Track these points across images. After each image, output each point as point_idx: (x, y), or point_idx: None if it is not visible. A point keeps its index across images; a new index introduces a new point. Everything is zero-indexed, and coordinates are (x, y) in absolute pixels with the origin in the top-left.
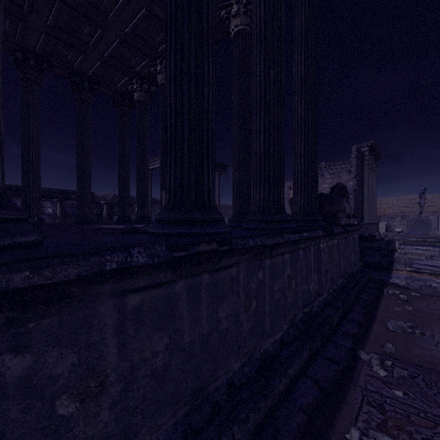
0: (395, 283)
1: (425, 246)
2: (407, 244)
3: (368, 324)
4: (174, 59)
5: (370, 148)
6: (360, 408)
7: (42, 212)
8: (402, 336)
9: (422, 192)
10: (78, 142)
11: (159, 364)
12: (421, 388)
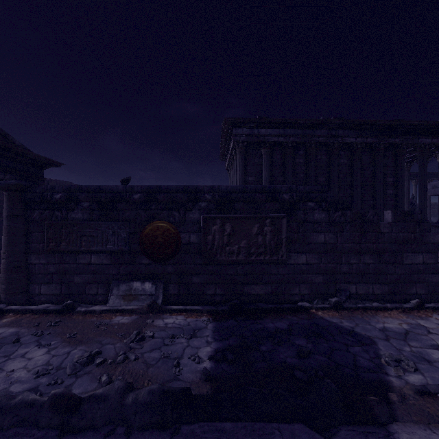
0: None
1: None
2: None
3: None
4: (420, 201)
5: None
6: None
7: None
8: None
9: None
10: None
11: None
12: None
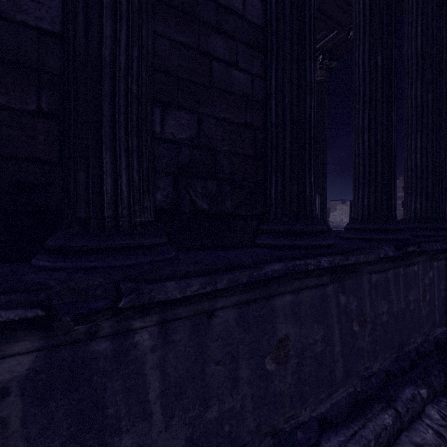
0: None
1: None
2: None
3: None
4: (368, 116)
5: None
6: None
7: None
8: None
9: None
10: None
11: (384, 320)
12: None
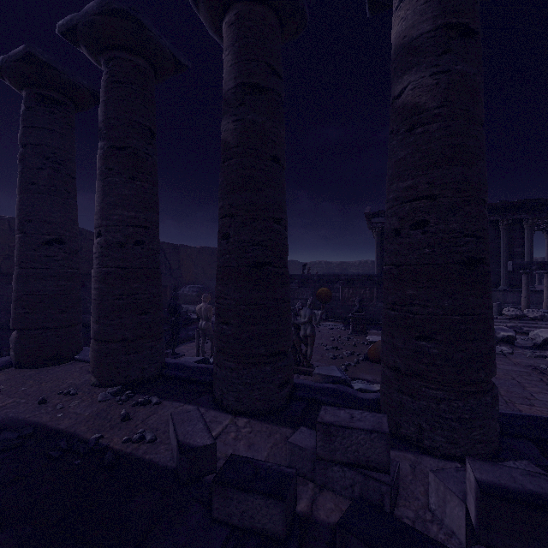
0: None
1: None
2: None
3: None
4: None
5: None
6: None
7: None
8: None
9: None
10: None
11: None
12: None
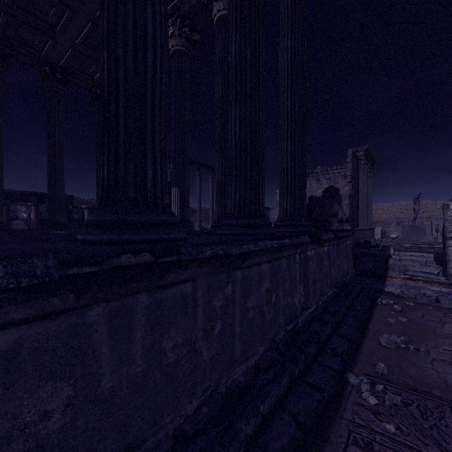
0: (389, 292)
1: (419, 252)
2: (402, 250)
3: (360, 340)
4: (106, 14)
5: (366, 152)
6: (345, 449)
7: (15, 217)
8: (395, 353)
9: (416, 198)
10: (49, 139)
11: (54, 428)
12: (416, 420)
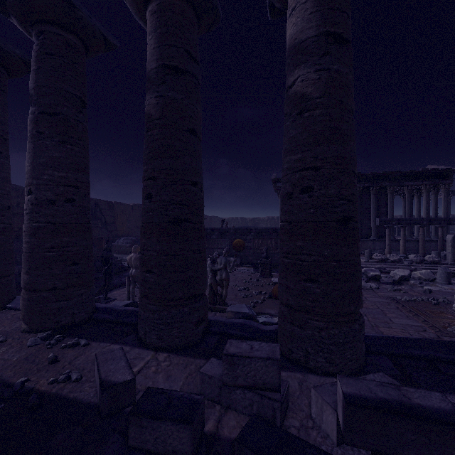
0: None
1: None
2: None
3: None
4: None
5: None
6: None
7: None
8: None
9: None
10: None
11: None
12: None
